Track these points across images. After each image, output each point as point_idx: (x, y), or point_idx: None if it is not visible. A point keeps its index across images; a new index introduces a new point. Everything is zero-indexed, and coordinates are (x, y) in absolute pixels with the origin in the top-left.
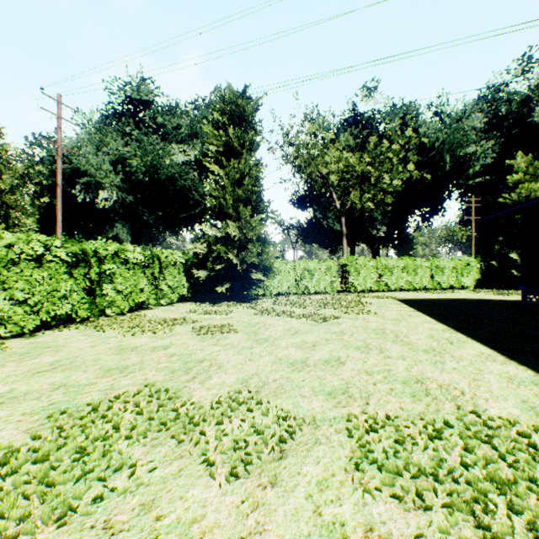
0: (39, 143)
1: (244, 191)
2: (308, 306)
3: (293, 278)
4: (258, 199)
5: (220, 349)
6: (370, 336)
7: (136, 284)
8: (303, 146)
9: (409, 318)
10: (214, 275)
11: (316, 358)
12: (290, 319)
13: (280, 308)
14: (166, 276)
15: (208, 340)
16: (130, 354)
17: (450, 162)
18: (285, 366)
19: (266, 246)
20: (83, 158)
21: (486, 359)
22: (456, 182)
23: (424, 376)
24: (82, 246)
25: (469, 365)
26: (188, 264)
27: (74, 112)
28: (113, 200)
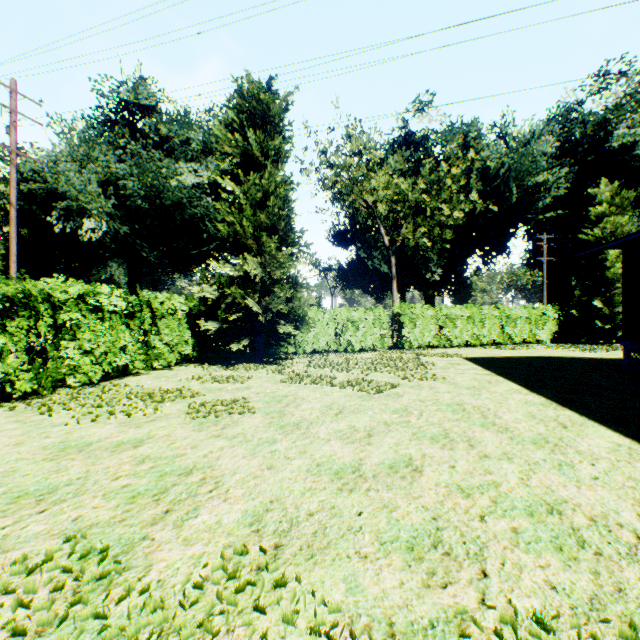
0: (1, 155)
1: (269, 216)
2: (354, 369)
3: (333, 331)
4: (288, 227)
5: (224, 444)
6: (446, 416)
7: (113, 340)
8: (344, 167)
9: (490, 386)
10: (228, 328)
11: (375, 460)
12: (331, 389)
13: (317, 372)
14: (161, 329)
15: (208, 428)
16: (72, 460)
17: (517, 192)
18: (326, 480)
19: (298, 289)
20: (62, 177)
21: (630, 456)
22: (523, 217)
23: (555, 496)
24: (20, 285)
25: (613, 469)
26: (193, 312)
27: (51, 117)
28: (102, 232)
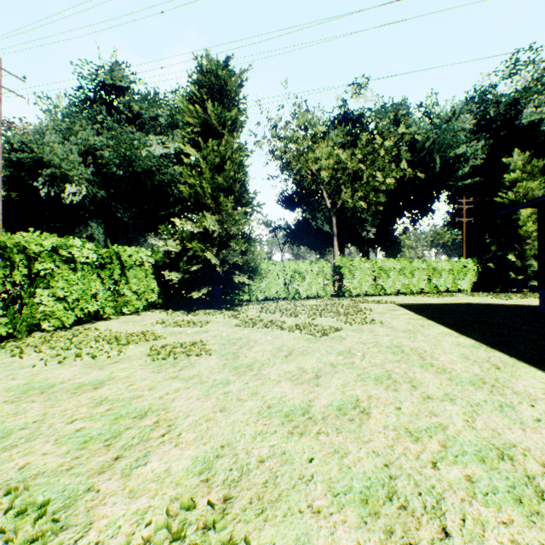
0: None
1: (225, 178)
2: (301, 314)
3: (282, 281)
4: (243, 188)
5: (180, 386)
6: (387, 358)
7: (85, 289)
8: (292, 139)
9: (424, 329)
10: (189, 278)
11: (323, 402)
12: (281, 332)
13: (268, 317)
14: (129, 279)
15: (166, 370)
16: (32, 402)
17: (440, 163)
18: (277, 423)
19: (252, 244)
20: (47, 147)
21: None
22: (445, 184)
23: (503, 439)
24: None
25: None
26: (159, 264)
27: (38, 96)
28: (82, 195)
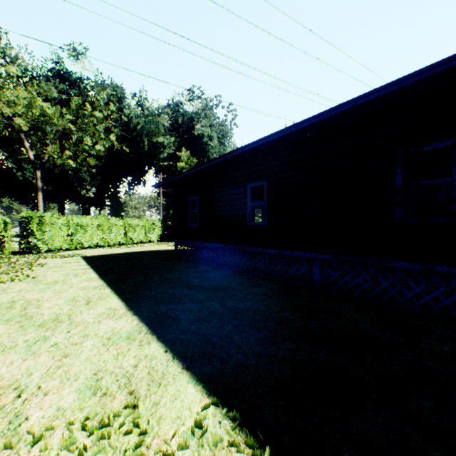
0: None
1: None
2: None
3: None
4: None
5: None
6: None
7: None
8: None
9: (73, 278)
10: None
11: None
12: None
13: None
14: None
15: None
16: None
17: (148, 144)
18: None
19: None
20: None
21: (108, 316)
22: (153, 161)
23: None
24: None
25: (81, 331)
26: None
27: None
28: None
